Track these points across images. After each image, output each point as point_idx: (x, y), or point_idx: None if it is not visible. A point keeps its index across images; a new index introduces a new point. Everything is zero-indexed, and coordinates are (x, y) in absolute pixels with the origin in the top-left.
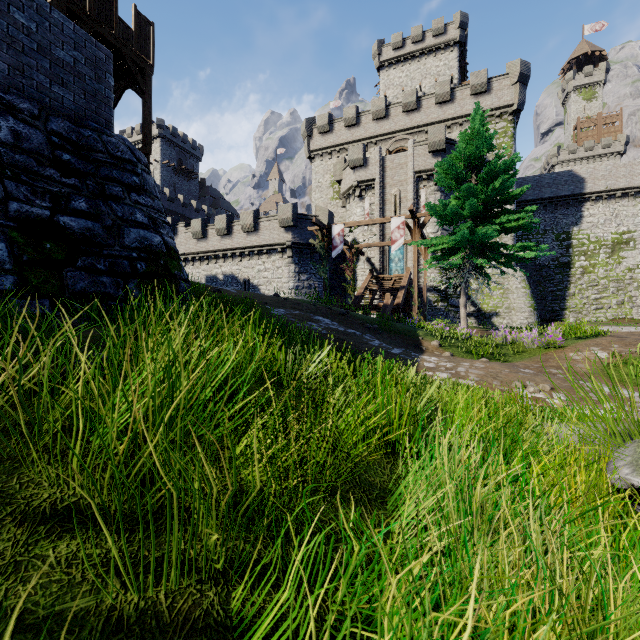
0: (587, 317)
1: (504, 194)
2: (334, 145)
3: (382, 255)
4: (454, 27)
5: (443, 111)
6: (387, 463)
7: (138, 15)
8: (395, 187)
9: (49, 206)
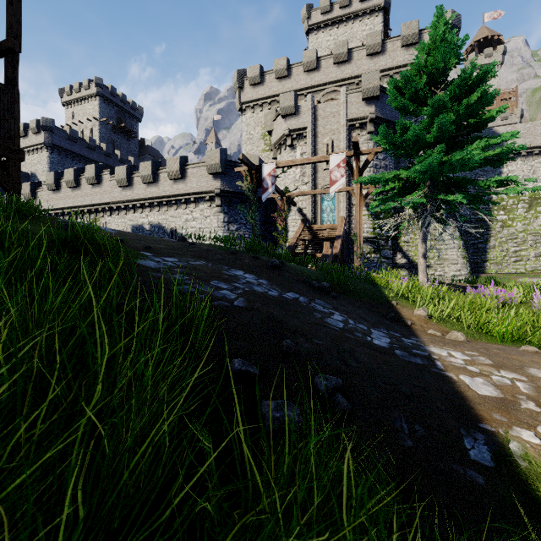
0: (507, 269)
1: (478, 114)
2: (265, 97)
3: (314, 205)
4: None
5: (374, 63)
6: None
7: None
8: (327, 136)
9: None
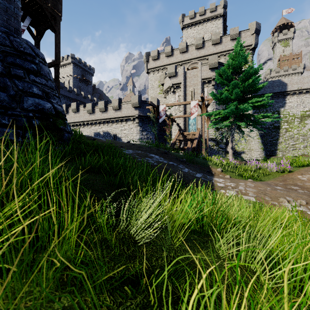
0: (288, 154)
1: (253, 87)
2: (160, 66)
3: (185, 122)
4: (220, 7)
5: (216, 48)
6: None
7: None
8: (191, 87)
9: None
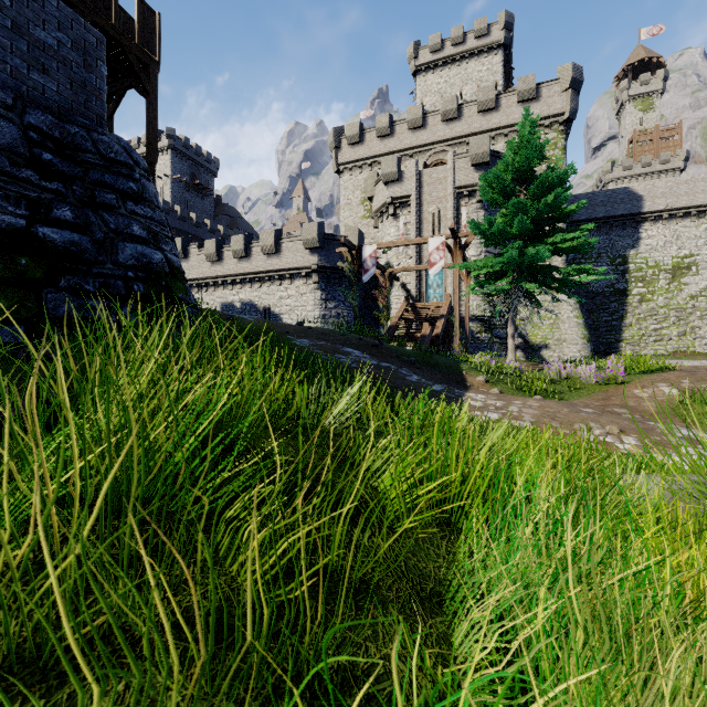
0: (645, 350)
1: (557, 210)
2: (365, 158)
3: (419, 280)
4: (498, 28)
5: (487, 120)
6: (441, 539)
7: (142, 4)
8: (433, 204)
9: (25, 214)
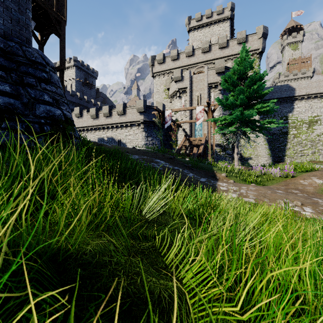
0: (296, 160)
1: (259, 93)
2: (166, 70)
3: (191, 127)
4: (227, 10)
5: (223, 52)
6: None
7: None
8: (198, 91)
9: None
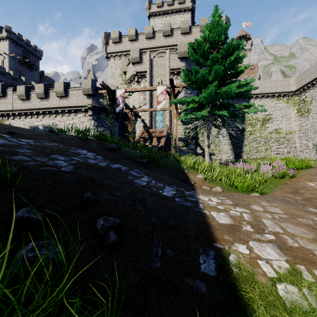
0: (252, 156)
1: (235, 68)
2: (122, 51)
3: (151, 118)
4: (189, 0)
5: (185, 38)
6: None
7: None
8: (159, 77)
9: None
